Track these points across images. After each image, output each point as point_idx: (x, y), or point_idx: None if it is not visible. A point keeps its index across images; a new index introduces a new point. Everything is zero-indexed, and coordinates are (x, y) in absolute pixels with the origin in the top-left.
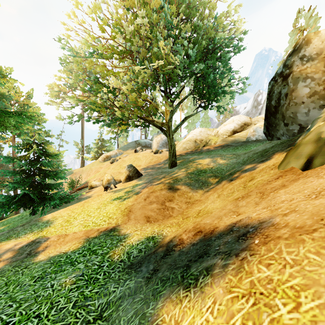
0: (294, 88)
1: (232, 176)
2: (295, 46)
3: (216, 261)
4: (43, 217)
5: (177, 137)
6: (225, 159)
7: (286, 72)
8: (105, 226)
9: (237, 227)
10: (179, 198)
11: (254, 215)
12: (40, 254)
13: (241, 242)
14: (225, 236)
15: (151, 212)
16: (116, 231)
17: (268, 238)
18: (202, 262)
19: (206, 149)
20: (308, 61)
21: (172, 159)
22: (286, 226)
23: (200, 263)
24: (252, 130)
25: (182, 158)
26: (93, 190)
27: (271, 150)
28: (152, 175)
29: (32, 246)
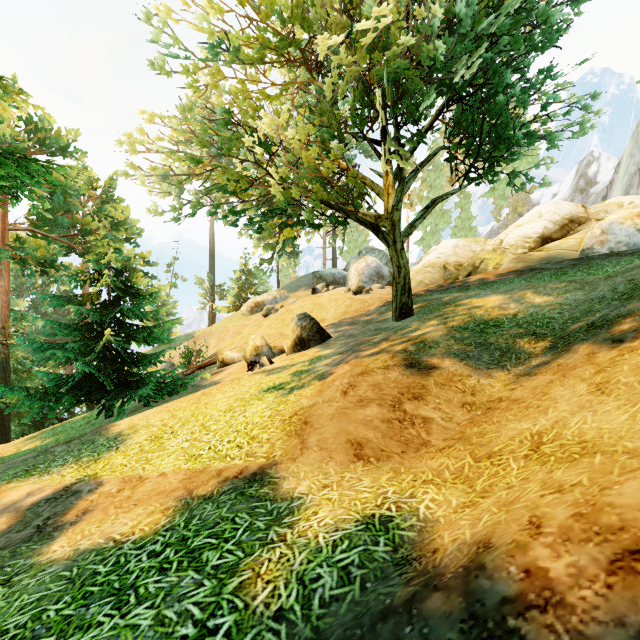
0: None
1: (609, 331)
2: None
3: None
4: (113, 424)
5: None
6: (549, 293)
7: None
8: (239, 461)
9: None
10: (440, 391)
11: None
12: (63, 534)
13: None
14: None
15: (364, 429)
16: (265, 484)
17: None
18: None
19: (478, 279)
20: None
21: (403, 298)
22: None
23: None
24: (599, 230)
25: (421, 300)
26: (226, 369)
27: None
28: (353, 337)
29: (58, 502)
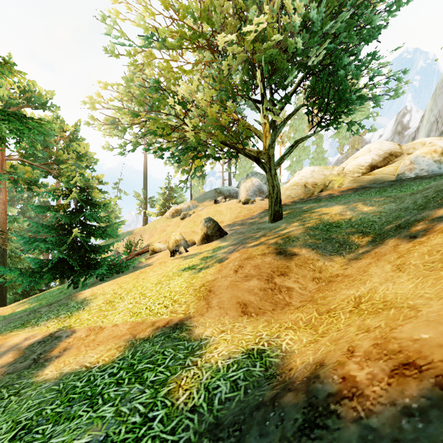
0: None
1: (409, 231)
2: None
3: None
4: (80, 293)
5: None
6: (373, 204)
7: None
8: (166, 316)
9: None
10: (298, 270)
11: None
12: (51, 363)
13: None
14: None
15: (248, 295)
16: (184, 330)
17: None
18: None
19: (327, 194)
20: None
21: (275, 207)
22: None
23: None
24: (408, 161)
25: (288, 208)
26: (155, 255)
27: None
28: (242, 234)
29: (46, 344)
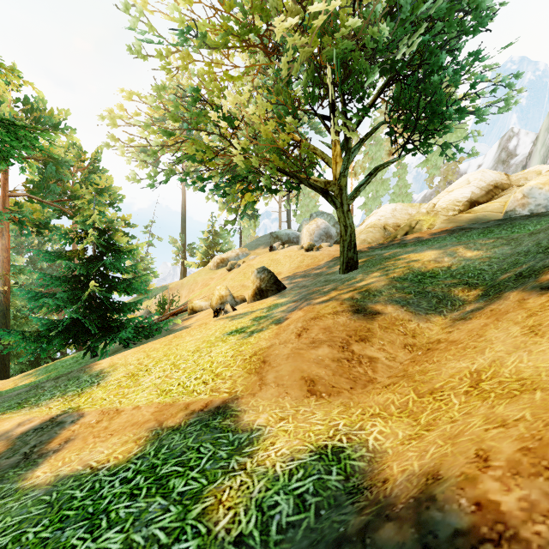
0: None
1: (537, 280)
2: None
3: None
4: (96, 363)
5: None
6: (479, 248)
7: None
8: (204, 396)
9: None
10: (384, 334)
11: None
12: (46, 461)
13: None
14: None
15: (317, 368)
16: (228, 417)
17: None
18: None
19: (414, 237)
20: None
21: (349, 254)
22: None
23: None
24: (520, 194)
25: (364, 255)
26: (195, 315)
27: None
28: (306, 288)
29: (44, 432)
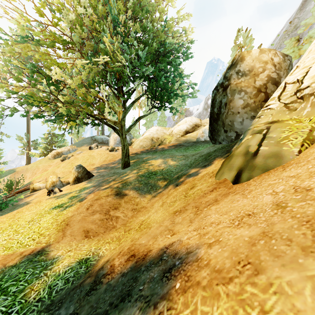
0: (231, 99)
1: (178, 181)
2: (233, 61)
3: (134, 312)
4: None
5: (136, 134)
6: (176, 160)
7: (225, 84)
8: (32, 247)
9: (167, 254)
10: (125, 205)
11: (185, 239)
12: None
13: (164, 283)
14: (153, 268)
15: (91, 225)
16: (43, 255)
17: (188, 283)
18: (121, 310)
19: (161, 148)
20: (242, 76)
21: (125, 159)
22: (207, 265)
23: (118, 313)
24: (201, 131)
25: (136, 157)
26: (35, 193)
27: (214, 154)
28: (103, 177)
29: None
